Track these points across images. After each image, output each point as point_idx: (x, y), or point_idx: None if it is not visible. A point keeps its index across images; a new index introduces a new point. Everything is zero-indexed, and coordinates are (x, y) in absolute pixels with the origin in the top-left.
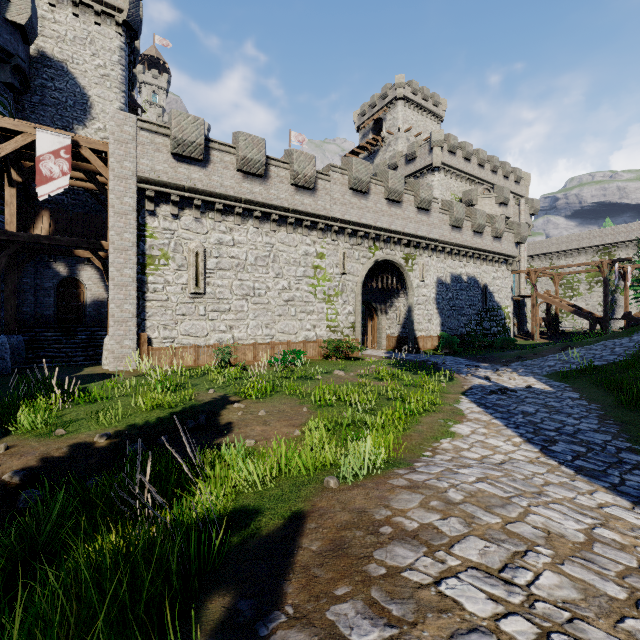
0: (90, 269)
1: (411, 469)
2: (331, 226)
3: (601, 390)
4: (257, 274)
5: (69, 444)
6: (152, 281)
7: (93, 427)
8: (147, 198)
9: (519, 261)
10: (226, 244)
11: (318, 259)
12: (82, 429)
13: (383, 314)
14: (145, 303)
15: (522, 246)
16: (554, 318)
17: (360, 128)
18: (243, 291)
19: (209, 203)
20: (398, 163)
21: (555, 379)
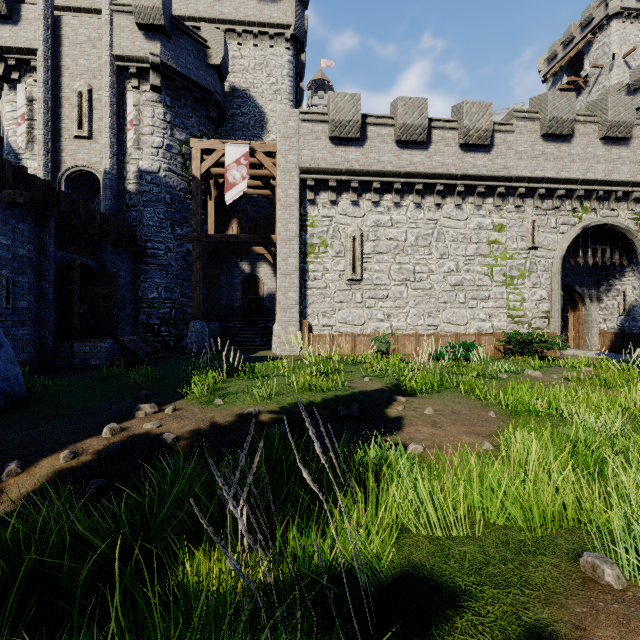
0: (266, 266)
1: None
2: (514, 189)
3: None
4: (418, 256)
5: (221, 415)
6: (312, 269)
7: (247, 401)
8: (308, 188)
9: None
10: (383, 225)
11: (495, 232)
12: (237, 402)
13: (593, 302)
14: (306, 291)
15: None
16: None
17: (548, 75)
18: (402, 276)
19: (366, 184)
20: None
21: None
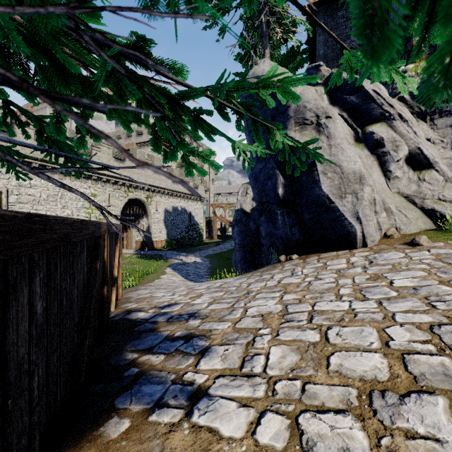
0: None
1: (144, 284)
2: (101, 178)
3: (218, 260)
4: (49, 206)
5: None
6: None
7: None
8: None
9: (209, 198)
10: (25, 186)
11: (92, 197)
12: None
13: (134, 228)
14: None
15: (210, 190)
16: (224, 228)
17: None
18: None
19: None
20: (143, 131)
21: (207, 258)
